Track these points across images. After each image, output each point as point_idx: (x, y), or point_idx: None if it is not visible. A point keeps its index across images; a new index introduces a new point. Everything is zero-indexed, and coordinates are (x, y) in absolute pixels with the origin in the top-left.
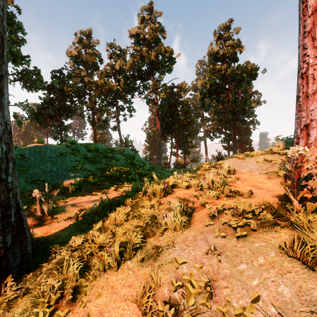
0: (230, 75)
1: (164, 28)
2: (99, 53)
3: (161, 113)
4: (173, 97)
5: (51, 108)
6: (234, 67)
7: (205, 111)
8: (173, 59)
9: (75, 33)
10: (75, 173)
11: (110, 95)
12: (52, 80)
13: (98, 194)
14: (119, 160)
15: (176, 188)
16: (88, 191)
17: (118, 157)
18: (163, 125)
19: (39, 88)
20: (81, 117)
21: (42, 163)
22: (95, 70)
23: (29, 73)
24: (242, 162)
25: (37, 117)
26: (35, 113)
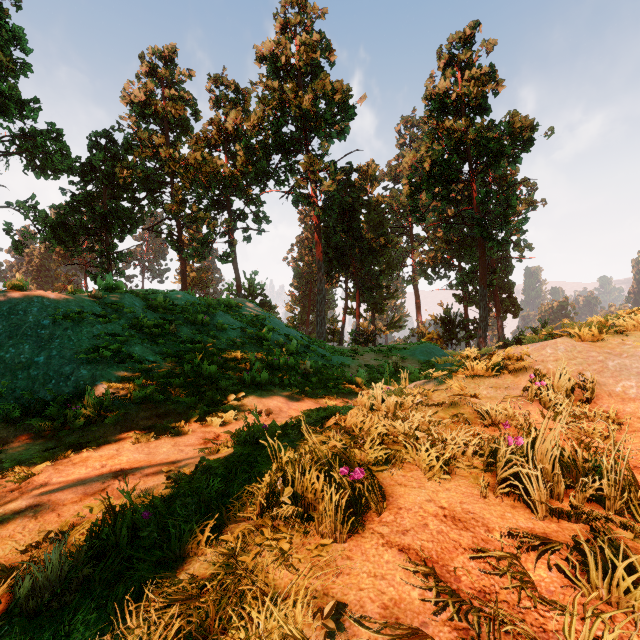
0: (473, 142)
1: (330, 43)
2: (193, 97)
3: (324, 226)
4: (350, 193)
5: (87, 213)
6: (483, 124)
7: (420, 220)
8: (351, 109)
9: (140, 54)
10: (97, 370)
11: (215, 186)
12: (91, 155)
13: (144, 439)
14: (224, 330)
15: (394, 467)
16: (123, 427)
17: (222, 324)
18: (328, 250)
19: (61, 171)
20: (155, 233)
21: (9, 342)
22: (185, 134)
23: (37, 135)
24: (607, 355)
25: (57, 232)
26: (52, 224)
